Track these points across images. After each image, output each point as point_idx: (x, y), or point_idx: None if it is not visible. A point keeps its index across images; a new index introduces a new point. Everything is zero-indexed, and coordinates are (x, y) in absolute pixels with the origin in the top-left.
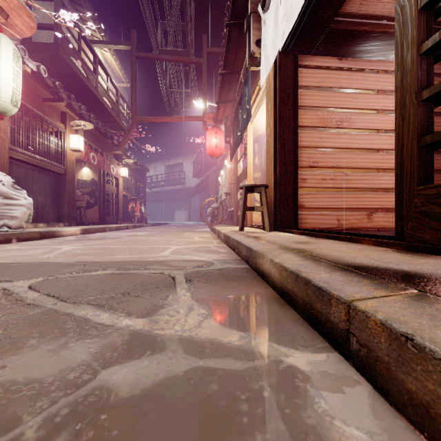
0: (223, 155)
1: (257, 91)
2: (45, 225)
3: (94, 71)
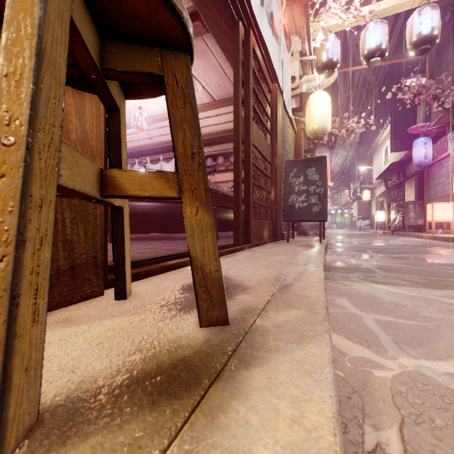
0: None
1: None
2: None
3: None
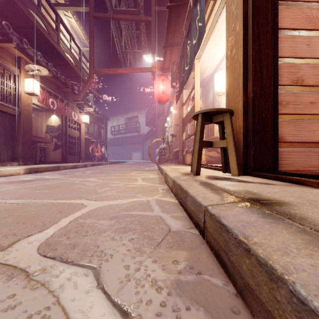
0: (169, 105)
1: (209, 10)
2: None
3: (55, 28)
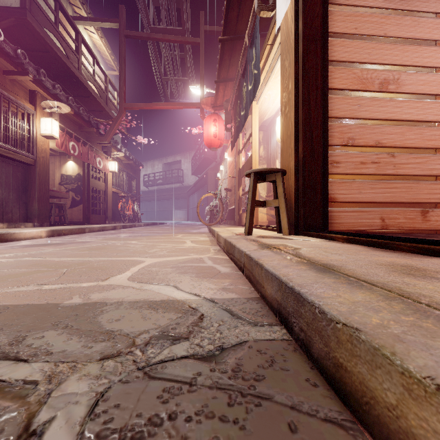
0: (223, 149)
1: (266, 54)
2: (4, 226)
3: (76, 50)
